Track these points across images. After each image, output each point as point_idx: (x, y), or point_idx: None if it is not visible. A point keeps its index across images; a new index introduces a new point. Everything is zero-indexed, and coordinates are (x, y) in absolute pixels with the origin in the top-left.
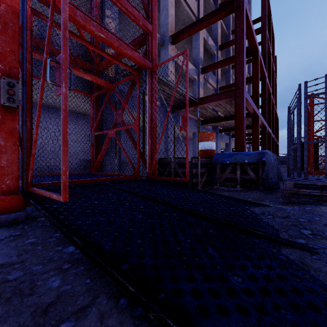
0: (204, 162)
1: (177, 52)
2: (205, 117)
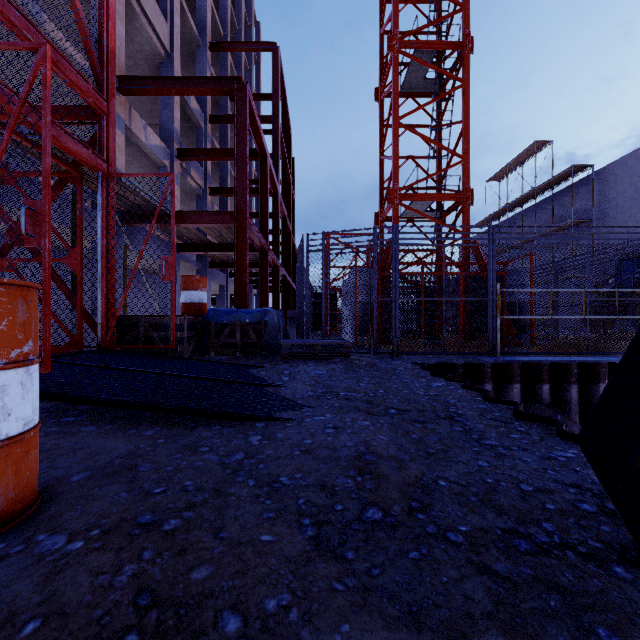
0: (193, 322)
1: (129, 109)
2: (185, 240)
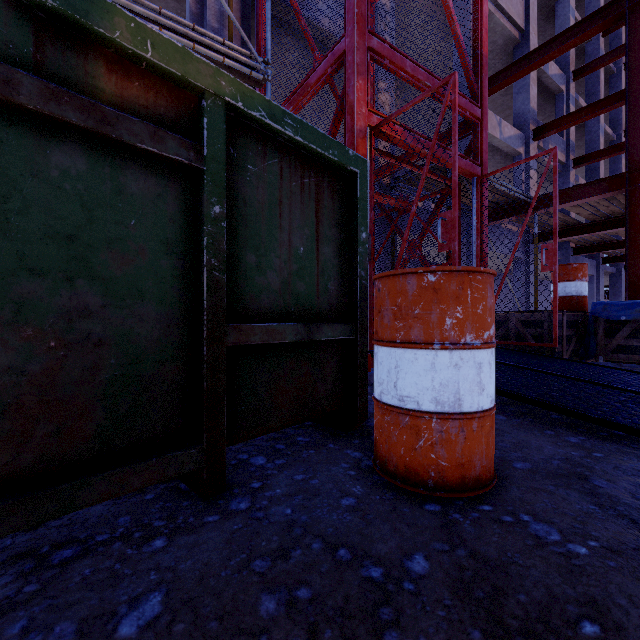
0: (571, 319)
1: None
2: (544, 228)
